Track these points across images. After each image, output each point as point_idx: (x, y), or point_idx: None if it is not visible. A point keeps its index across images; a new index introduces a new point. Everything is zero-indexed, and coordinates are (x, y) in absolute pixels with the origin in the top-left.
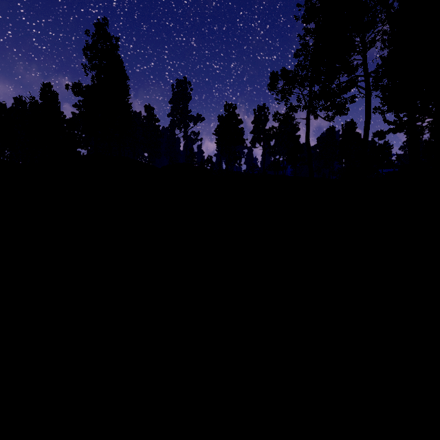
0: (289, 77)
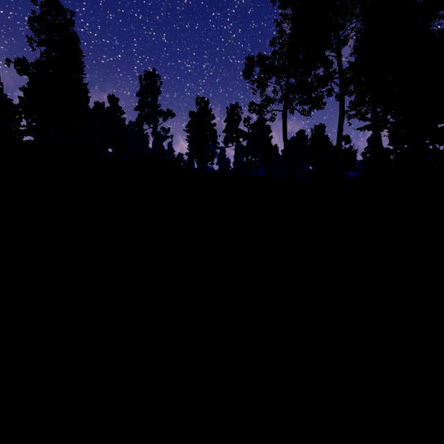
0: (265, 64)
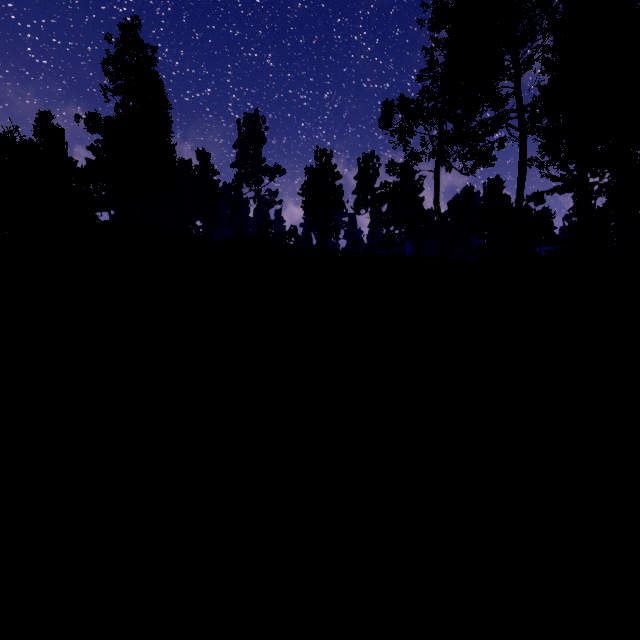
0: (409, 109)
